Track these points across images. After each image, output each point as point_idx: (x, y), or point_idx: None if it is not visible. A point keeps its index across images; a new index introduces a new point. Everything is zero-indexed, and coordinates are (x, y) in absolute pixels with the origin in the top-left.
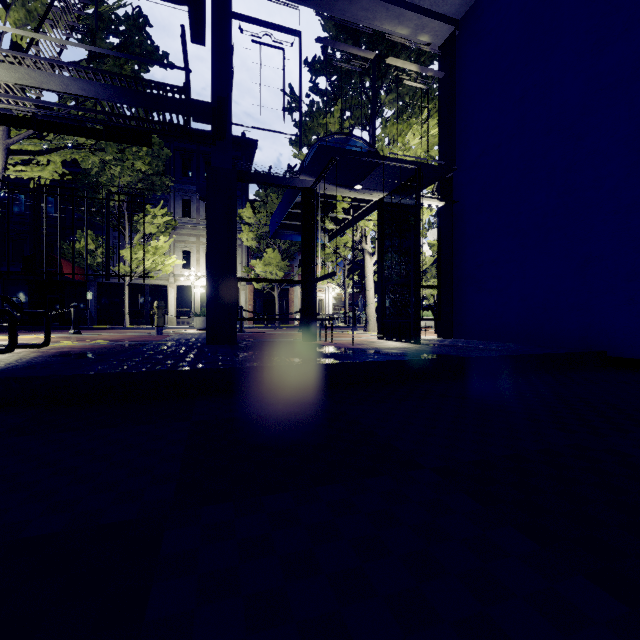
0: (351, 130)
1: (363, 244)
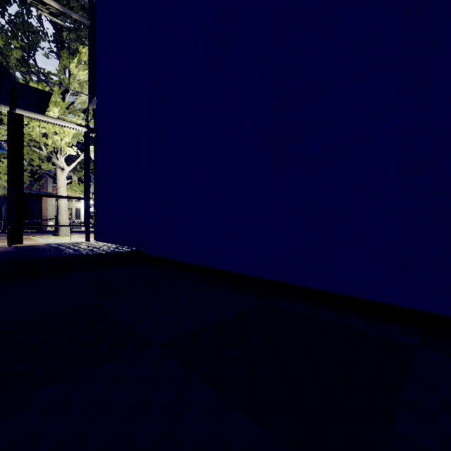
0: (33, 54)
1: (54, 159)
